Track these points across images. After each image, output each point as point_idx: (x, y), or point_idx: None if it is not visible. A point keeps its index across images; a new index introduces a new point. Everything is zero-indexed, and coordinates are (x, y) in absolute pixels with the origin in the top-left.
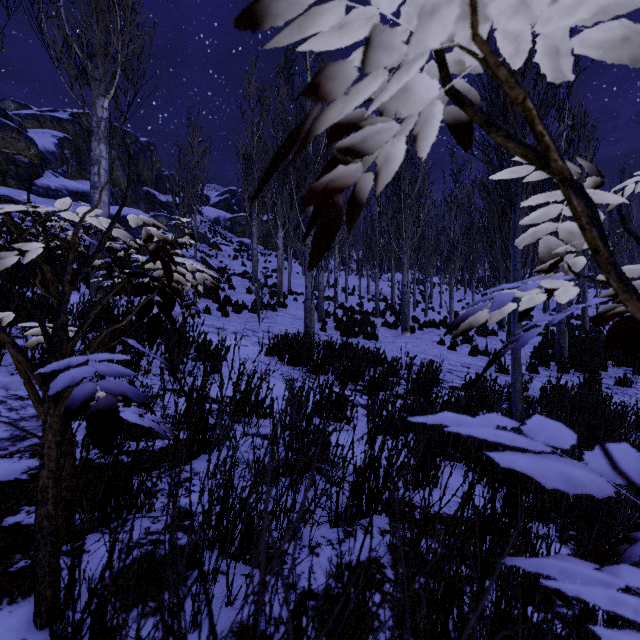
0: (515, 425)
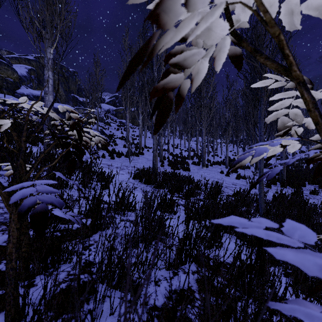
0: (276, 226)
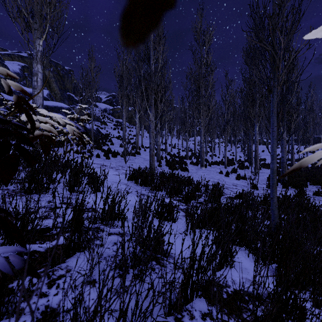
0: None
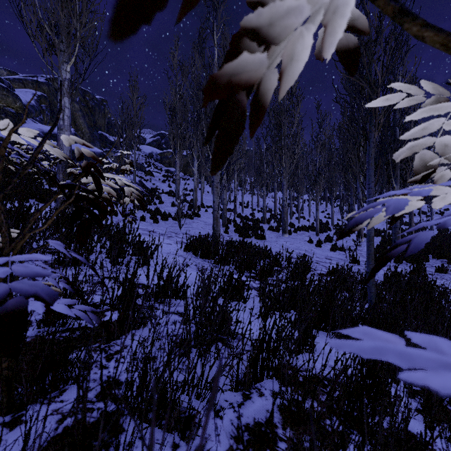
0: None
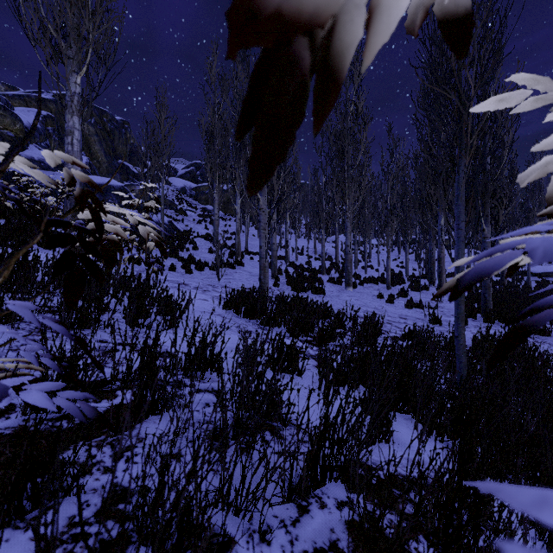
0: None
